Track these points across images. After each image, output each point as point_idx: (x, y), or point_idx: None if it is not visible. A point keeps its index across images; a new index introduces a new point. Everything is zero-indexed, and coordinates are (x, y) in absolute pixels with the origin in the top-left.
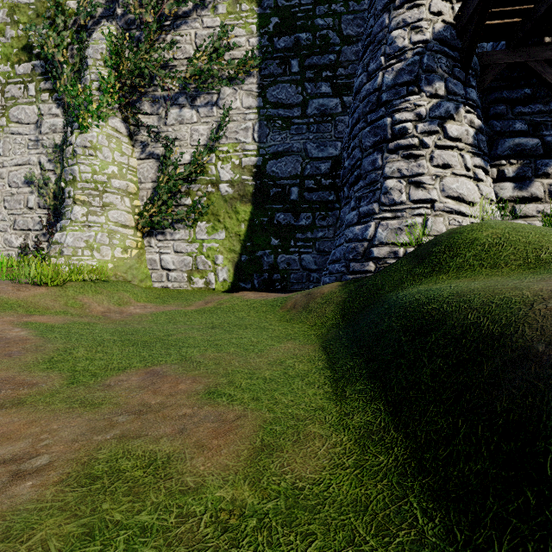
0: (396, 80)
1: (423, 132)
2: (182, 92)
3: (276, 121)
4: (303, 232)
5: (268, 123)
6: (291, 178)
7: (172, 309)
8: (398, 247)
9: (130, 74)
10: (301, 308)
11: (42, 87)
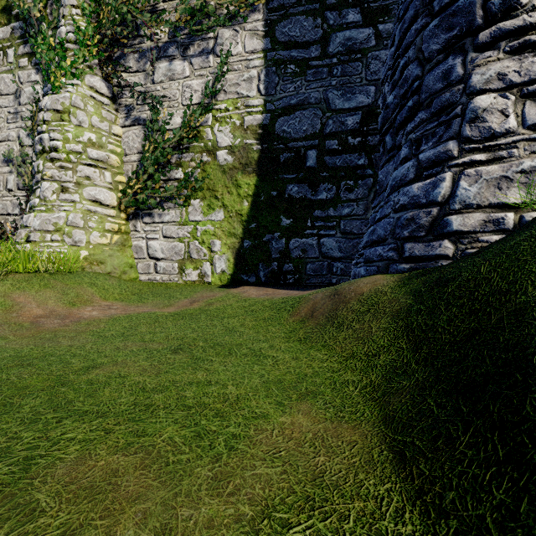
0: None
1: None
2: (172, 41)
3: (287, 65)
4: (323, 208)
5: (277, 70)
6: (308, 138)
7: (145, 310)
8: (504, 212)
9: (111, 23)
10: (323, 317)
11: (21, 52)
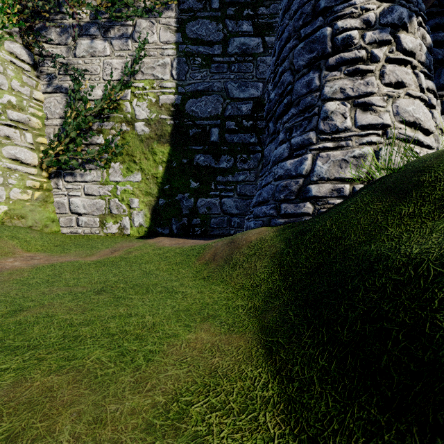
0: None
1: (373, 42)
2: (93, 22)
3: (196, 58)
4: (223, 175)
5: (187, 60)
6: (212, 118)
7: (68, 260)
8: (343, 184)
9: None
10: (222, 260)
11: None
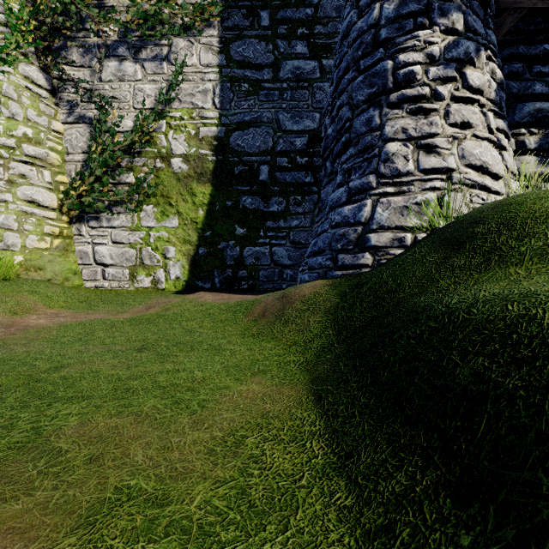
0: (399, 10)
1: (437, 78)
2: (122, 41)
3: (242, 84)
4: (274, 220)
5: (232, 86)
6: (261, 154)
7: (97, 317)
8: (405, 233)
9: (51, 10)
10: (273, 316)
11: None
